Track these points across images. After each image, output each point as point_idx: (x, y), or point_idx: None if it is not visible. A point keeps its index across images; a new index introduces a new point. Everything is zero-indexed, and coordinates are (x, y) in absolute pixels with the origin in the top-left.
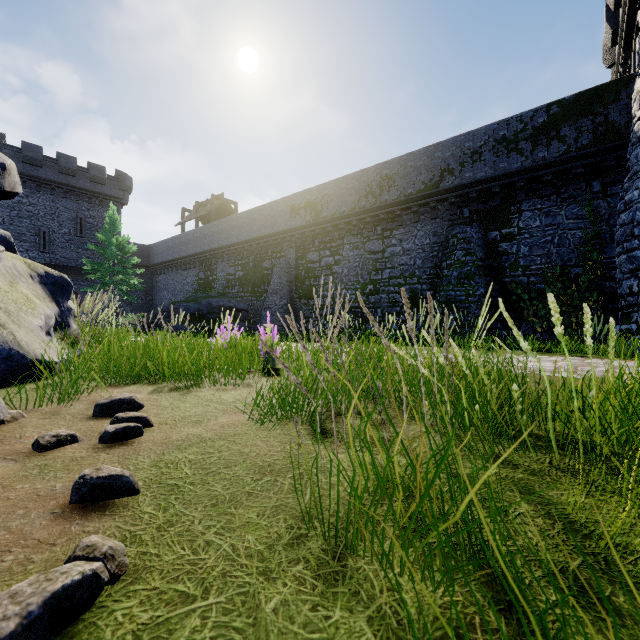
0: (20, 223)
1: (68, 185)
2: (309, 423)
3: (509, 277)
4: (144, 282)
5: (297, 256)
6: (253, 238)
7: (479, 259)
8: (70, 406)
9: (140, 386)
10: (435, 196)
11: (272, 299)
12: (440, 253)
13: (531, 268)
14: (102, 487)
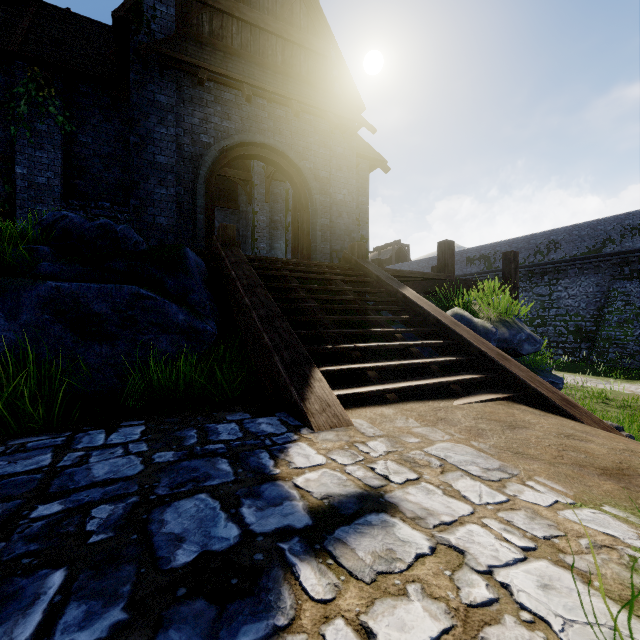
0: None
1: None
2: None
3: None
4: None
5: None
6: None
7: (637, 308)
8: None
9: None
10: (597, 258)
11: None
12: (602, 299)
13: None
14: None
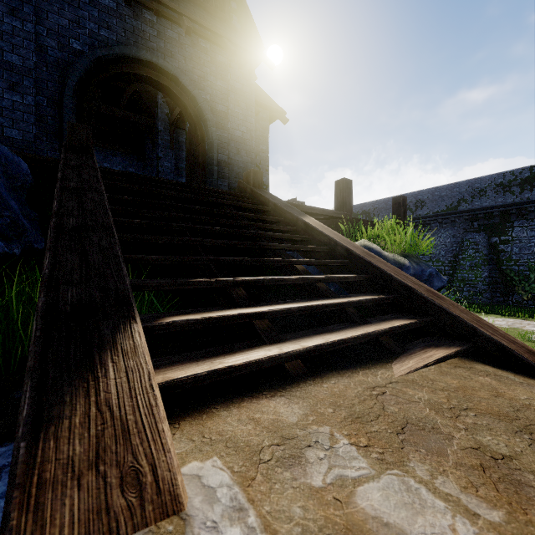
0: None
1: None
2: None
3: (505, 266)
4: None
5: None
6: None
7: (484, 255)
8: None
9: None
10: (454, 214)
11: None
12: (457, 248)
13: (520, 261)
14: None
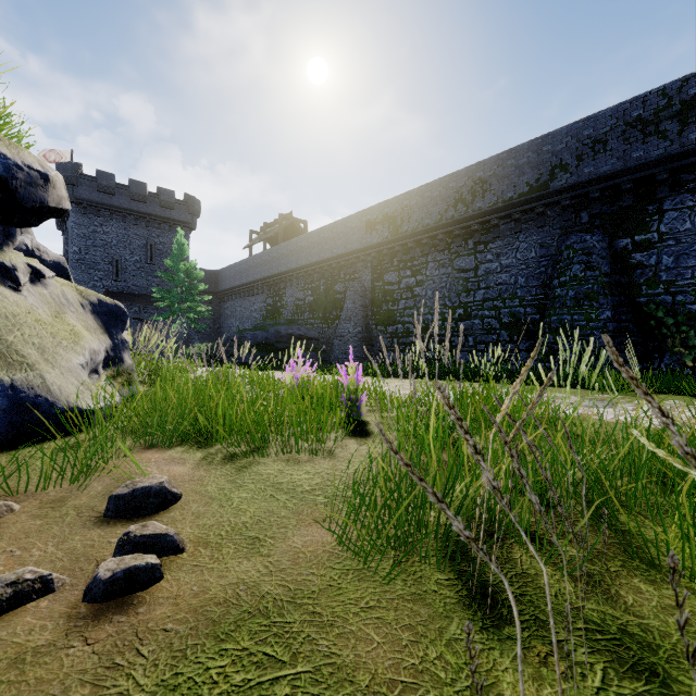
0: (95, 252)
1: (139, 212)
2: (449, 562)
3: (645, 296)
4: (212, 309)
5: (373, 277)
6: (324, 259)
7: (603, 274)
8: (83, 490)
9: (187, 449)
10: (543, 199)
11: (345, 326)
12: (549, 269)
13: (678, 284)
14: None
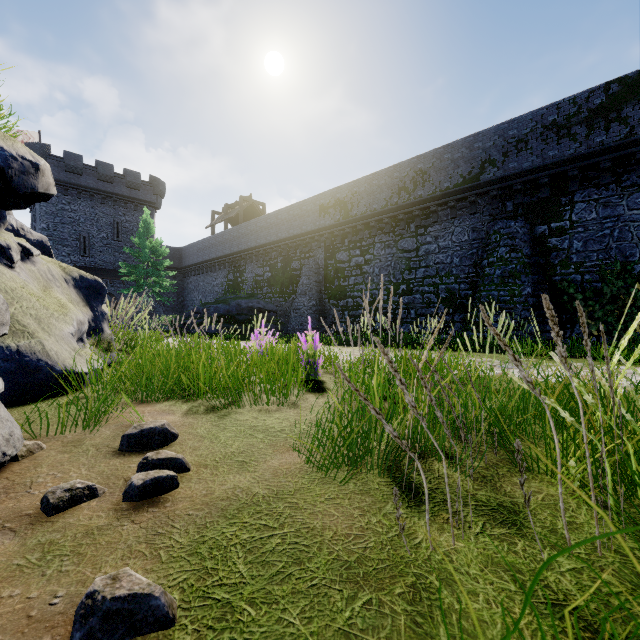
0: (63, 229)
1: (106, 191)
2: (387, 472)
3: (559, 275)
4: (176, 284)
5: (326, 256)
6: (281, 239)
7: (525, 256)
8: (95, 433)
9: (173, 403)
10: (474, 189)
11: (301, 300)
12: (480, 250)
13: (586, 265)
14: (119, 616)
